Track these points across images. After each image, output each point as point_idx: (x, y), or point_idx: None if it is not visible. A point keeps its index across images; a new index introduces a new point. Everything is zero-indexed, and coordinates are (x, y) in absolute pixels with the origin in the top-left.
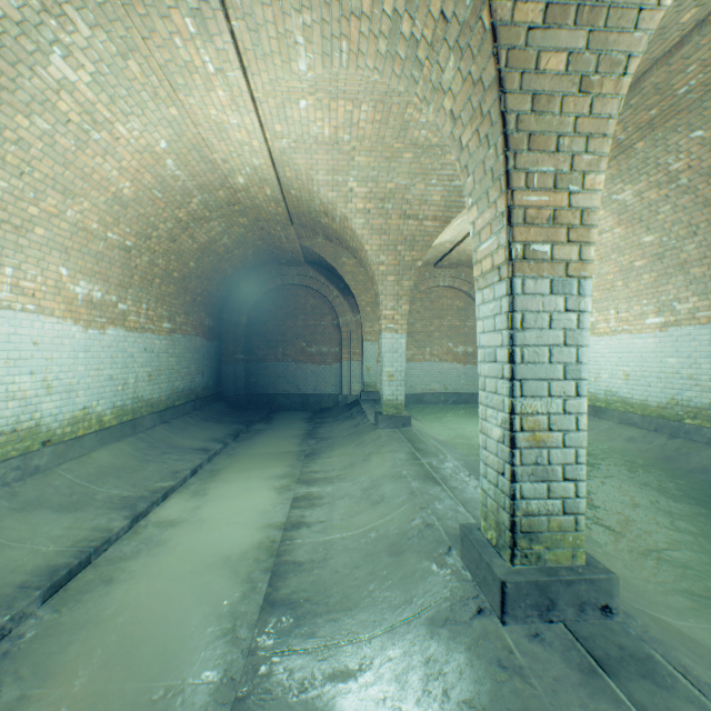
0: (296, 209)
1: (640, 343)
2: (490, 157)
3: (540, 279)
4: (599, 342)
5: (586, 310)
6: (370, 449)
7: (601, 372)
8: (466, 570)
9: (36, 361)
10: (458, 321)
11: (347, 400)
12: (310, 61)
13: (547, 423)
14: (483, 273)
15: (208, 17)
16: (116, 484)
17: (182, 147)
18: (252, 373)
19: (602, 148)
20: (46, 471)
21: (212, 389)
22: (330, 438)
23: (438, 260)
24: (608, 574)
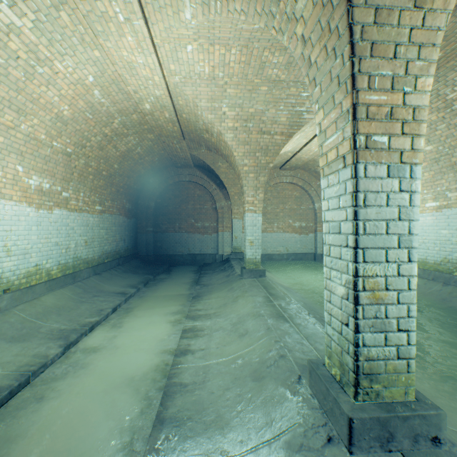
0: (186, 128)
1: (421, 220)
2: (337, 65)
3: (379, 165)
4: None
5: (416, 191)
6: (237, 293)
7: None
8: (314, 398)
9: None
10: (295, 205)
11: (221, 258)
12: (193, 10)
13: (384, 284)
14: (328, 163)
15: None
16: (56, 320)
17: (105, 81)
18: (158, 240)
19: (432, 55)
20: (4, 311)
21: (131, 251)
22: (210, 284)
23: (282, 164)
24: (437, 411)
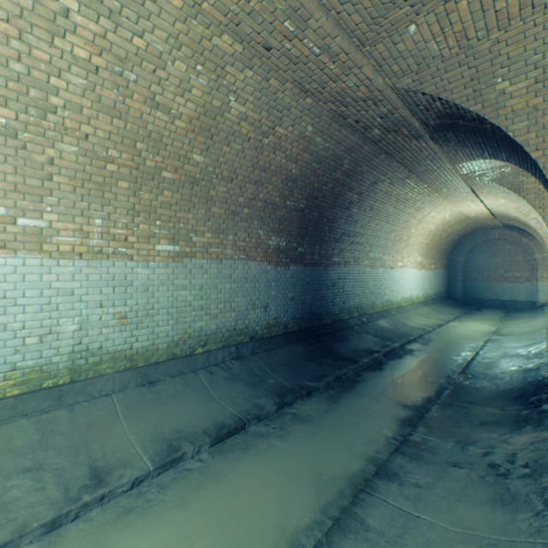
0: (497, 215)
1: None
2: None
3: None
4: None
5: None
6: (537, 318)
7: None
8: None
9: (412, 280)
10: None
11: (534, 305)
12: (504, 202)
13: None
14: None
15: (473, 201)
16: (432, 316)
17: (452, 213)
18: (466, 287)
19: None
20: (415, 309)
21: (445, 293)
22: (517, 317)
23: None
24: None
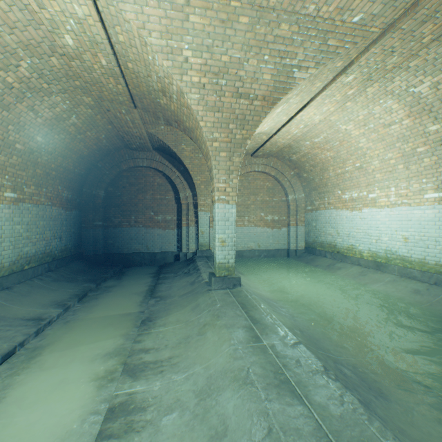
0: (136, 89)
1: (419, 214)
2: None
3: None
4: (380, 213)
5: None
6: (205, 318)
7: (382, 236)
8: None
9: None
10: (268, 197)
11: (186, 256)
12: None
13: None
14: None
15: None
16: None
17: None
18: (109, 236)
19: None
20: None
21: (72, 250)
22: (169, 297)
23: (255, 151)
24: None
